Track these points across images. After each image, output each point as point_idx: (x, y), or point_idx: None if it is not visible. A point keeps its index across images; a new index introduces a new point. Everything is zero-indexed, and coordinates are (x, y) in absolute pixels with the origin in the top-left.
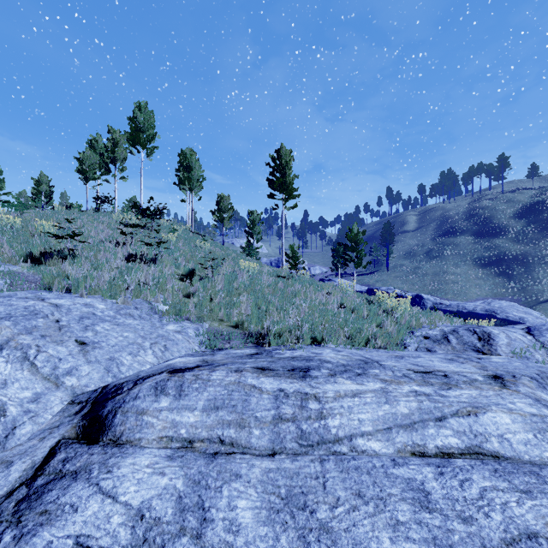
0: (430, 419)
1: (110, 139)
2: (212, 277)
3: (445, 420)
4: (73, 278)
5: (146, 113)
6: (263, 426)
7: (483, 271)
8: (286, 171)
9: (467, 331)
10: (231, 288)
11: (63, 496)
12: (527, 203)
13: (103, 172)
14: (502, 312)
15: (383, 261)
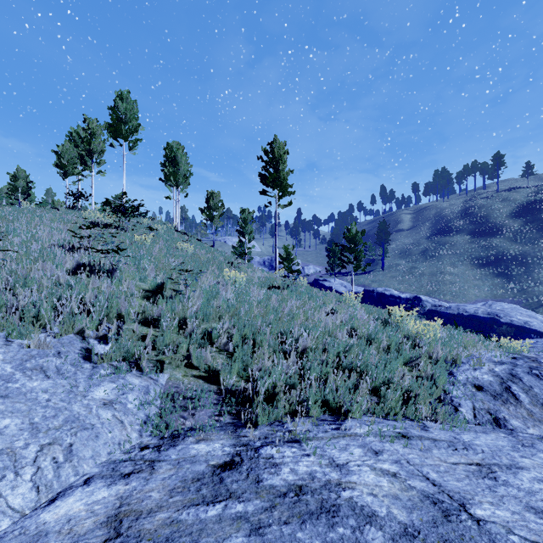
0: None
1: (87, 129)
2: (185, 295)
3: None
4: None
5: (129, 103)
6: None
7: (481, 271)
8: (280, 165)
9: (535, 378)
10: (209, 310)
11: None
12: (523, 202)
13: (84, 167)
14: (505, 315)
15: (378, 260)
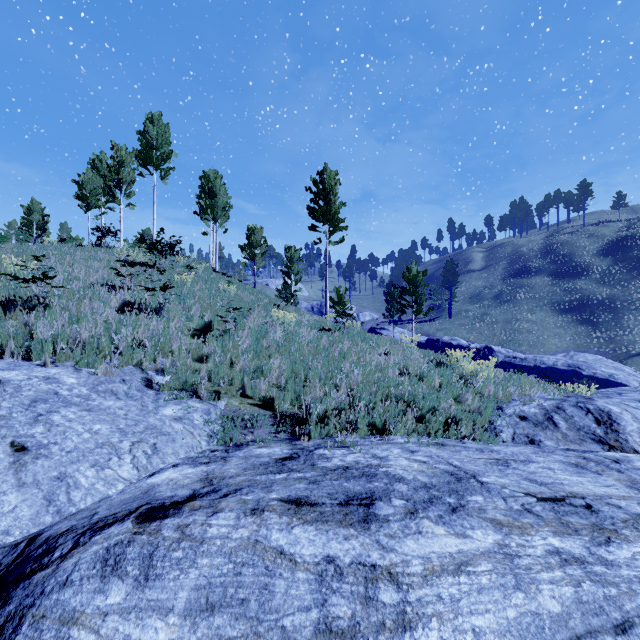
0: (604, 627)
1: (115, 157)
2: (235, 333)
3: (633, 631)
4: (36, 339)
5: (160, 126)
6: None
7: (563, 317)
8: (331, 198)
9: (578, 409)
10: (259, 348)
11: None
12: (613, 238)
13: (108, 198)
14: (588, 367)
15: (444, 306)
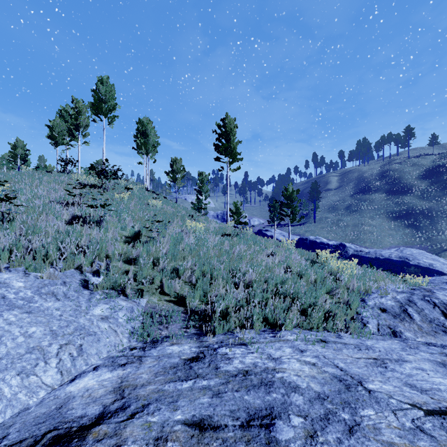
0: None
1: (74, 107)
2: (157, 240)
3: None
4: None
5: (108, 86)
6: None
7: (394, 223)
8: (230, 137)
9: (426, 303)
10: (176, 252)
11: None
12: (429, 166)
13: (71, 138)
14: (413, 259)
15: (310, 214)
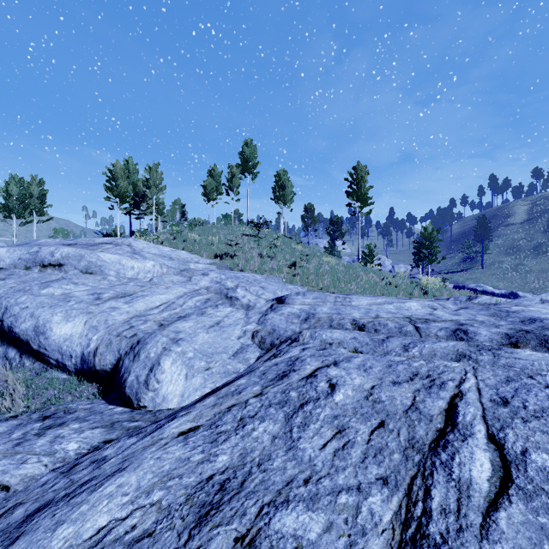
0: (387, 303)
1: (229, 172)
2: (307, 266)
3: (392, 304)
4: (242, 265)
5: (251, 147)
6: (330, 303)
7: None
8: (361, 184)
9: (466, 296)
10: (318, 271)
11: (281, 308)
12: None
13: (218, 193)
14: None
15: (478, 258)
